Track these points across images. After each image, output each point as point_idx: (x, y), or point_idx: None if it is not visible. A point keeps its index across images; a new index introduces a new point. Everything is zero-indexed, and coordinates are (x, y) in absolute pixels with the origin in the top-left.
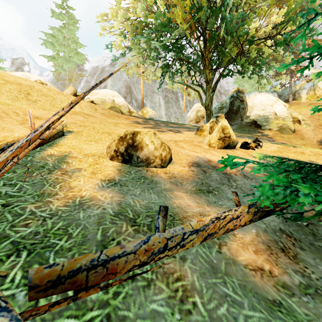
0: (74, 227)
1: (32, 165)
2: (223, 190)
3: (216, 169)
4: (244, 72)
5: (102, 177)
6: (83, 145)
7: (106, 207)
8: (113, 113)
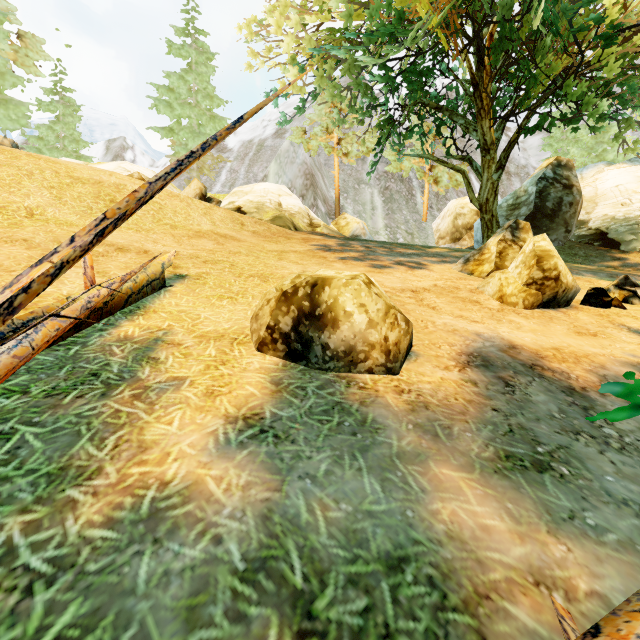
0: (107, 632)
1: (74, 369)
2: (583, 459)
3: (537, 374)
4: (579, 118)
5: (230, 409)
6: (203, 310)
7: (226, 530)
8: (277, 231)
